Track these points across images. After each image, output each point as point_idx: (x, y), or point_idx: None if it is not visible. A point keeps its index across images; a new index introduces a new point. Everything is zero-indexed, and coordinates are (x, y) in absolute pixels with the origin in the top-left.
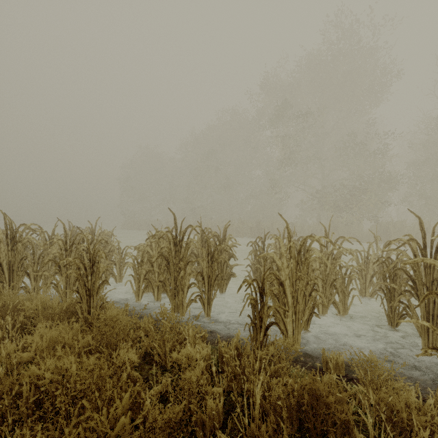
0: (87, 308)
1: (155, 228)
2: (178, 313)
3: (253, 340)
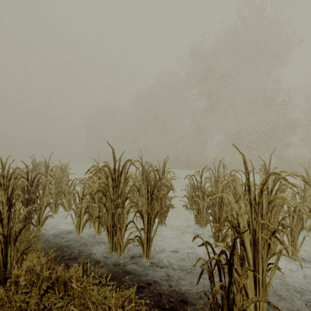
0: (2, 259)
1: (96, 162)
2: (116, 252)
3: None
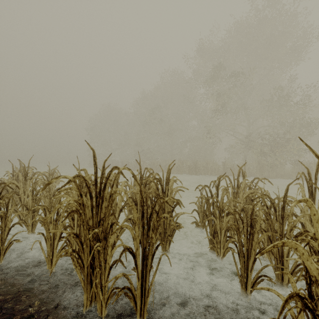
0: None
1: (76, 169)
2: (96, 303)
3: None
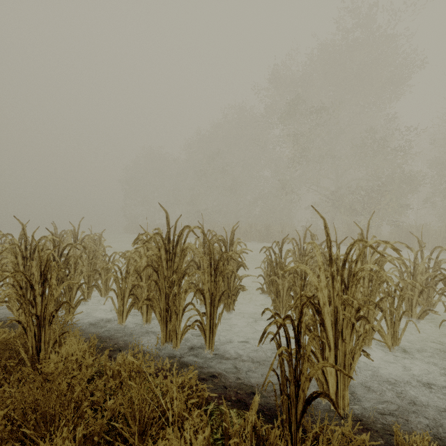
0: (36, 344)
1: (144, 230)
2: (170, 343)
3: (285, 425)
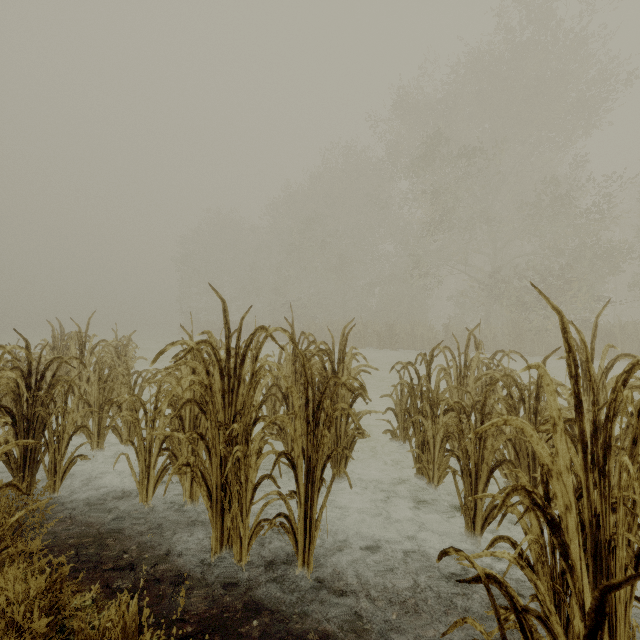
0: None
1: (187, 333)
2: (230, 548)
3: None
